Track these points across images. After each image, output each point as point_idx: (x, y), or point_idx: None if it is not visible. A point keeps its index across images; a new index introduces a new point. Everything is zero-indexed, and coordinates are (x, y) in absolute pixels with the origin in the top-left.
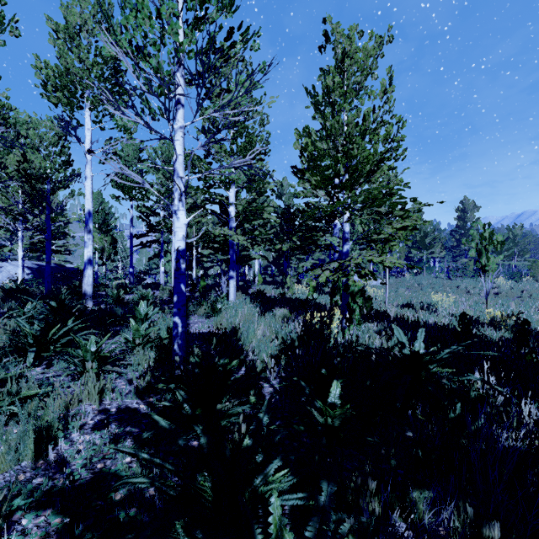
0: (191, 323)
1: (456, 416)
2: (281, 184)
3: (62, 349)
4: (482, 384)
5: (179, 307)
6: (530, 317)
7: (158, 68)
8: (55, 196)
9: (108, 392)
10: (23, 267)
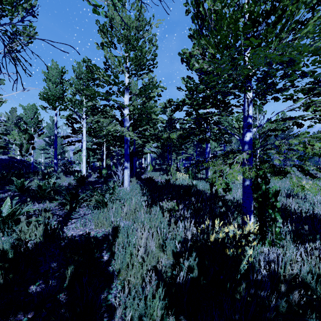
0: (74, 218)
1: None
2: (165, 104)
3: None
4: None
5: None
6: None
7: None
8: (14, 112)
9: None
10: None
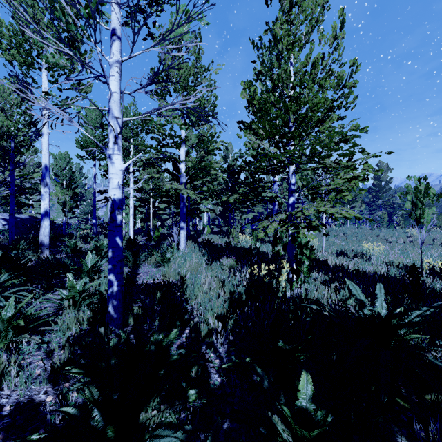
0: (140, 273)
1: None
2: (227, 148)
3: None
4: None
5: (114, 263)
6: None
7: None
8: (32, 158)
9: (8, 378)
10: None
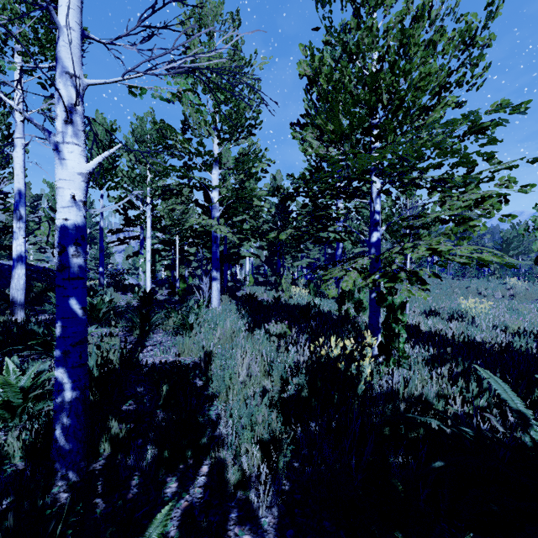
0: (149, 345)
1: None
2: (274, 177)
3: None
4: None
5: (67, 349)
6: None
7: None
8: (27, 189)
9: None
10: None
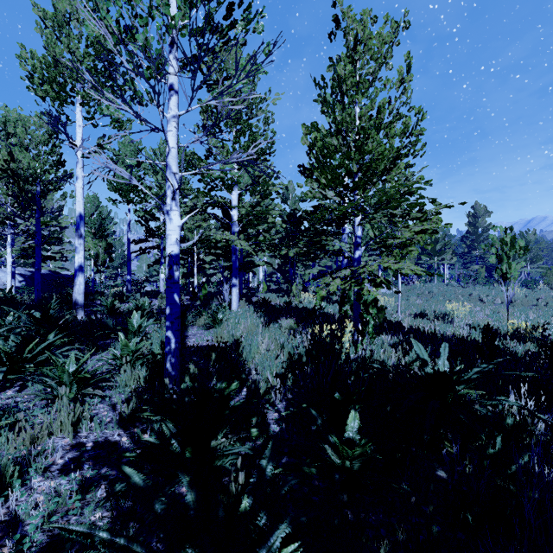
0: (189, 335)
1: (496, 452)
2: (287, 187)
3: (36, 369)
4: (517, 409)
5: (172, 320)
6: (552, 328)
7: (146, 46)
8: (50, 200)
9: (85, 422)
10: (14, 274)
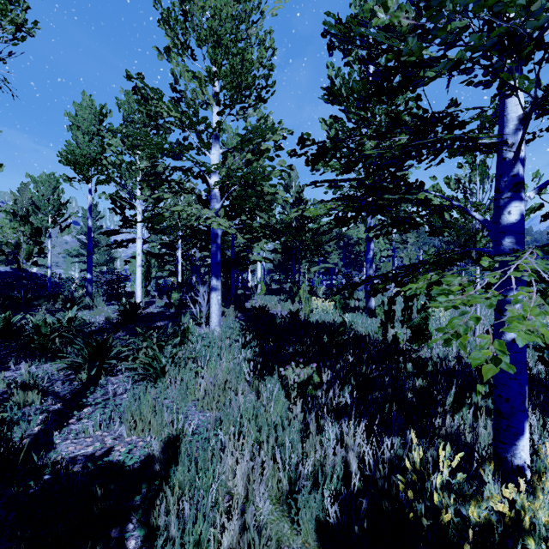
0: (89, 404)
1: None
2: (289, 174)
3: None
4: None
5: None
6: None
7: None
8: (26, 190)
9: None
10: None
